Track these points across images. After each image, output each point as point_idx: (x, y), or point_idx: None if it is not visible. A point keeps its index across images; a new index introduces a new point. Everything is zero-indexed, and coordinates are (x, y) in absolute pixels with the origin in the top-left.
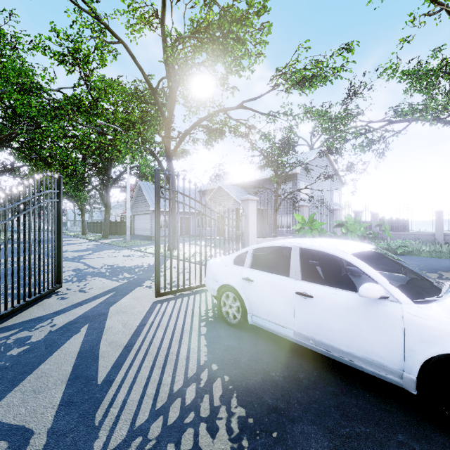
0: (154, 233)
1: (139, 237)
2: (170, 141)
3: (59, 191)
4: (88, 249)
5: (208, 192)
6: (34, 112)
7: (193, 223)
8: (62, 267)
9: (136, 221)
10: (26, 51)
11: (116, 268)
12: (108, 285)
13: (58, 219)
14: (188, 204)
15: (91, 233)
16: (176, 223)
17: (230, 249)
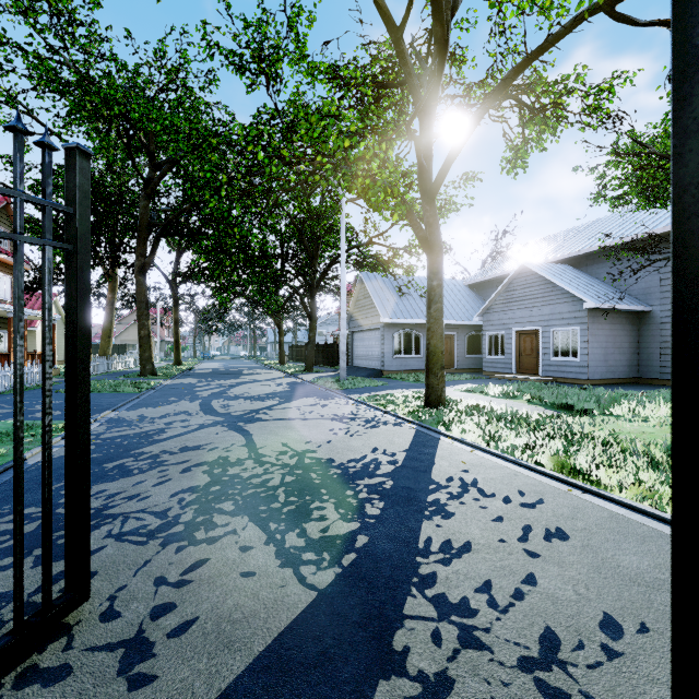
0: (387, 364)
1: (361, 371)
2: (431, 155)
3: (72, 210)
4: (275, 395)
5: (487, 285)
6: (181, 140)
7: (459, 345)
8: (87, 519)
9: (355, 342)
10: (202, 88)
11: (308, 467)
12: (253, 611)
13: (68, 326)
14: (450, 310)
15: (292, 361)
16: (443, 344)
17: (597, 416)
